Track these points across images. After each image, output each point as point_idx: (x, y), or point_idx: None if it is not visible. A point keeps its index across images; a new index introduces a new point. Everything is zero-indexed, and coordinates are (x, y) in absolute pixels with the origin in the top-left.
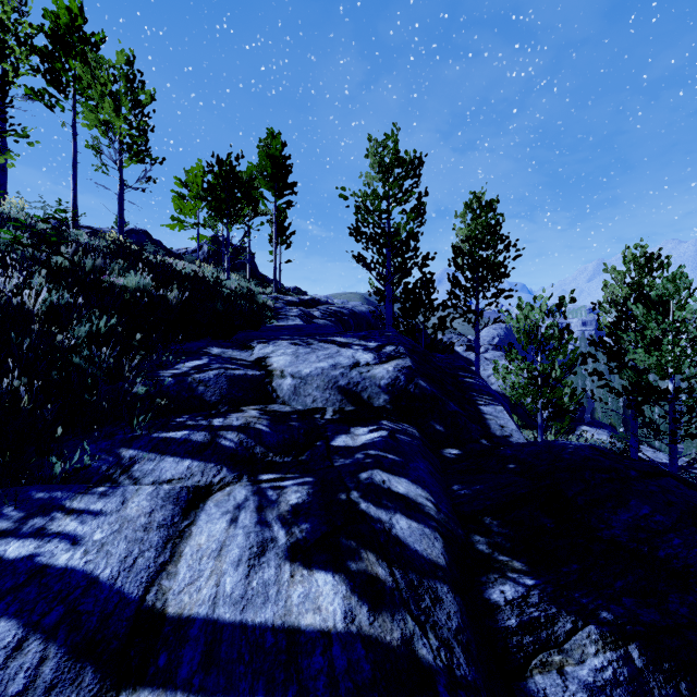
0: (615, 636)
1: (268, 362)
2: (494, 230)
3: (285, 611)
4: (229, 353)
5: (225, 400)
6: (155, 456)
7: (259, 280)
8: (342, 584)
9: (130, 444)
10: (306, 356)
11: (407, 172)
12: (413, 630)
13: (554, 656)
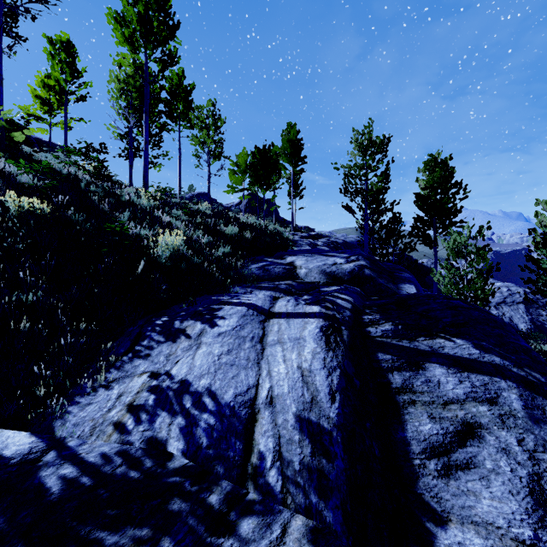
0: (396, 324)
1: (294, 263)
2: (447, 180)
3: (305, 310)
4: (275, 260)
5: (277, 277)
6: (258, 290)
7: (280, 222)
8: (319, 307)
9: (249, 287)
10: (311, 261)
11: (379, 149)
12: (336, 314)
13: (376, 326)
